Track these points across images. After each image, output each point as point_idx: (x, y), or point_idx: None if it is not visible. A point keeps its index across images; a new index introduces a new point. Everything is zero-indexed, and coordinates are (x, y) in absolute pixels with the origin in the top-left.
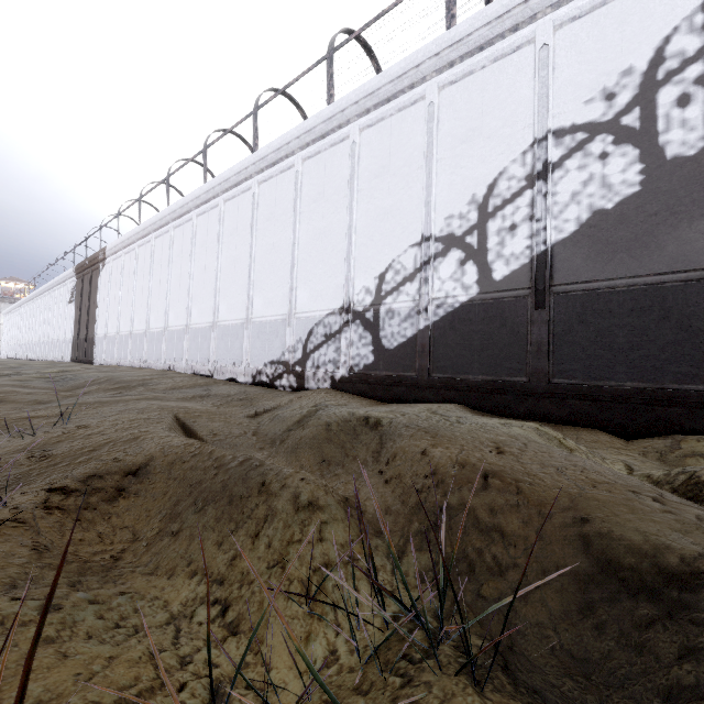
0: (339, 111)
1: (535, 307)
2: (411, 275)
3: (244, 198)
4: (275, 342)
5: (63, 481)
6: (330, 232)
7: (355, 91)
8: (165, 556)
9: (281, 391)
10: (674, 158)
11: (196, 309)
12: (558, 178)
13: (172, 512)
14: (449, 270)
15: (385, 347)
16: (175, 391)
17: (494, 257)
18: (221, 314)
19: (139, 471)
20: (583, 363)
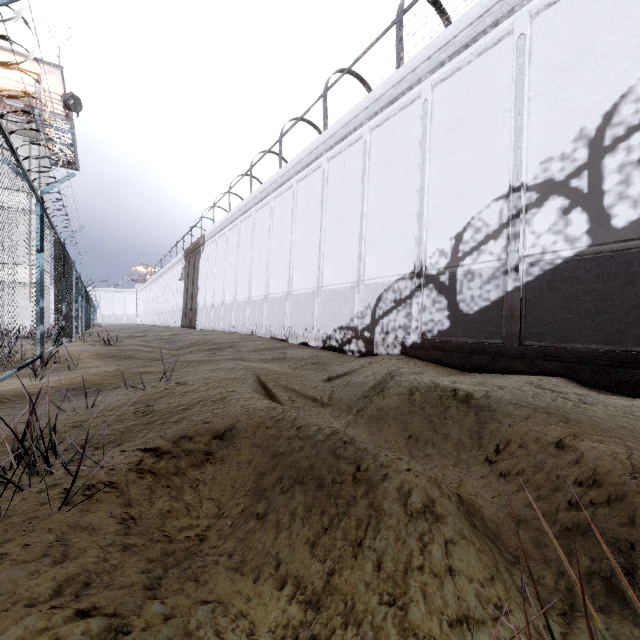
0: (409, 72)
1: None
2: (496, 232)
3: (315, 176)
4: (344, 309)
5: (157, 441)
6: (399, 197)
7: (428, 46)
8: (250, 546)
9: (349, 355)
10: None
11: (273, 281)
12: None
13: (256, 487)
14: (546, 221)
15: (463, 311)
16: (257, 352)
17: (613, 200)
18: (295, 284)
19: (225, 435)
20: None
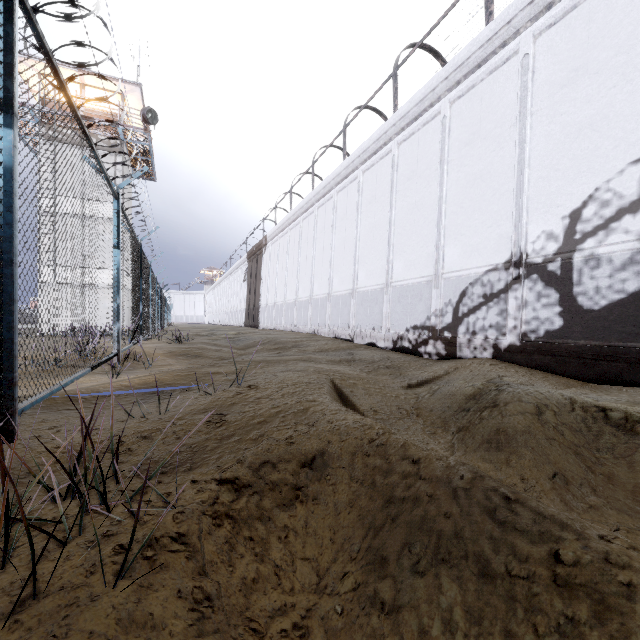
0: (503, 25)
1: None
2: (634, 203)
3: (383, 164)
4: (418, 306)
5: (234, 469)
6: (489, 174)
7: None
8: None
9: (426, 358)
10: None
11: (336, 278)
12: None
13: (369, 550)
14: None
15: (583, 307)
16: (323, 353)
17: None
18: (360, 280)
19: (315, 462)
20: None
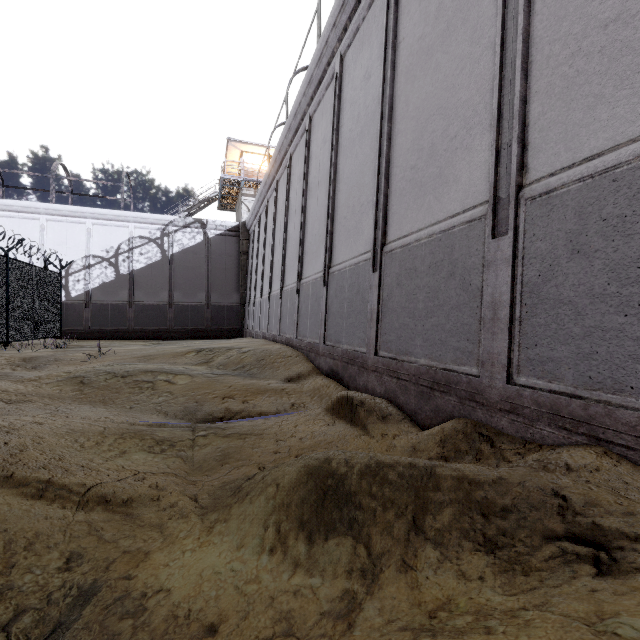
0: None
1: (86, 307)
2: None
3: None
4: None
5: None
6: None
7: None
8: None
9: None
10: (122, 274)
11: None
12: (94, 270)
13: None
14: None
15: None
16: None
17: (72, 289)
18: None
19: None
20: (100, 323)
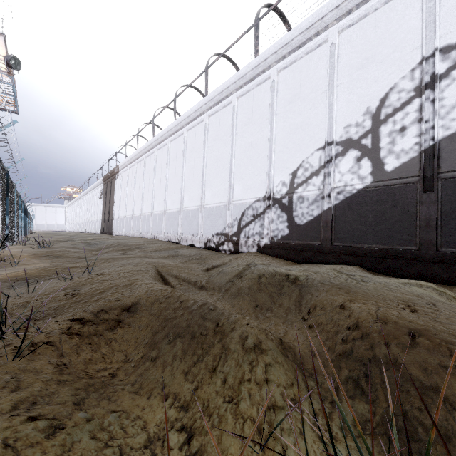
0: (263, 60)
1: (423, 190)
2: (317, 171)
3: (199, 127)
4: (219, 221)
5: (82, 314)
6: (256, 145)
7: (275, 45)
8: (146, 378)
9: (223, 253)
10: None
11: (170, 200)
12: (444, 86)
13: (151, 341)
14: (347, 165)
15: (297, 223)
16: (157, 252)
17: (386, 154)
18: (185, 203)
19: (131, 308)
20: None
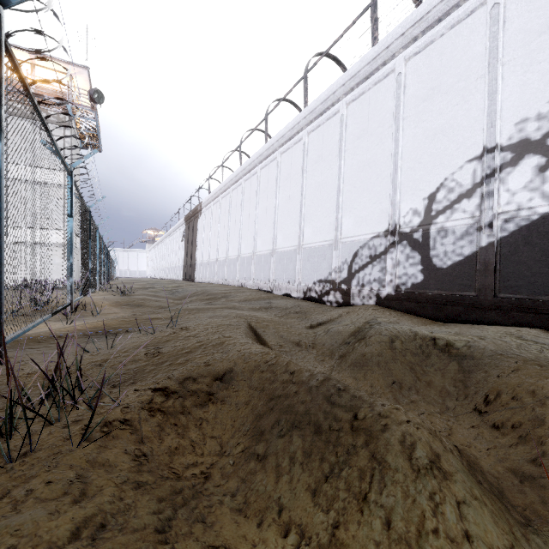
0: (384, 49)
1: None
2: (469, 191)
3: (296, 148)
4: (323, 264)
5: (165, 382)
6: (374, 163)
7: (401, 24)
8: (252, 488)
9: (328, 305)
10: None
11: (260, 240)
12: None
13: (255, 428)
14: (521, 179)
15: (436, 266)
16: (246, 302)
17: None
18: (278, 242)
19: (224, 377)
20: None
